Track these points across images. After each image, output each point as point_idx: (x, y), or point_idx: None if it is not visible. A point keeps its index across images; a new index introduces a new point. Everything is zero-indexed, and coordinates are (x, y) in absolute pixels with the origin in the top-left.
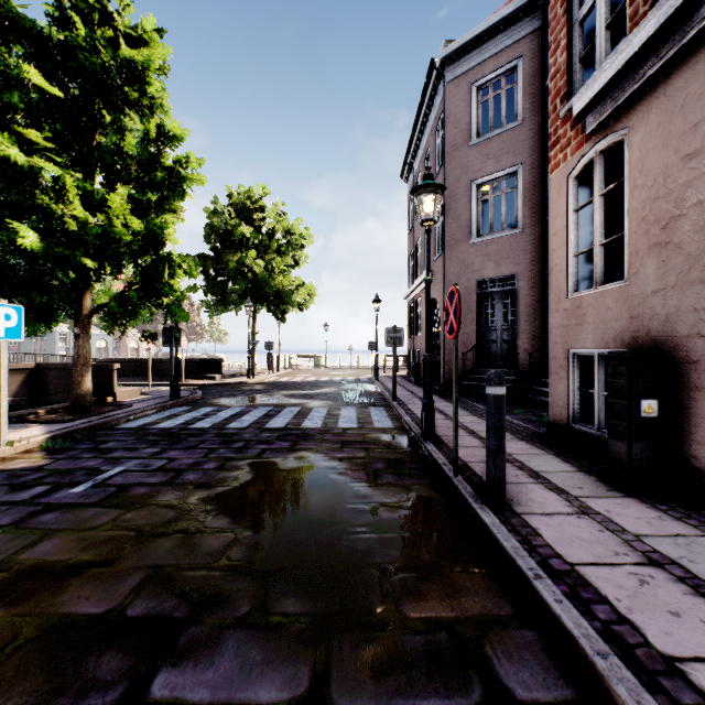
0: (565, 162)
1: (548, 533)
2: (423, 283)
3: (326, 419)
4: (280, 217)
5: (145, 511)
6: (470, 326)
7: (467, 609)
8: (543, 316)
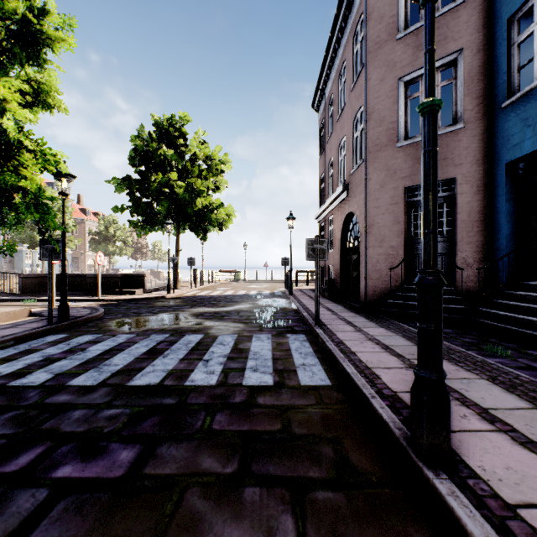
0: None
1: None
2: (337, 199)
3: (229, 361)
4: (202, 145)
5: None
6: (397, 239)
7: None
8: (494, 224)
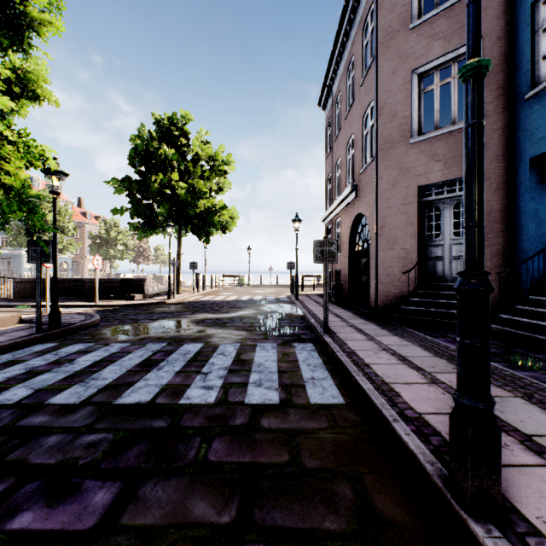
0: None
1: None
2: (345, 200)
3: (230, 374)
4: (204, 145)
5: None
6: (410, 241)
7: None
8: (517, 225)
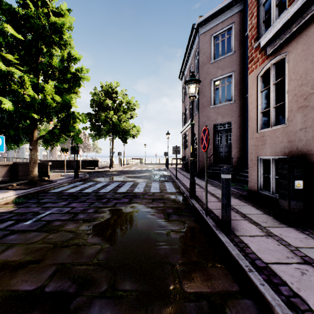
0: (256, 69)
1: (253, 246)
2: (189, 126)
3: (145, 188)
4: (124, 96)
5: (59, 234)
6: (210, 145)
7: (216, 287)
8: (244, 141)
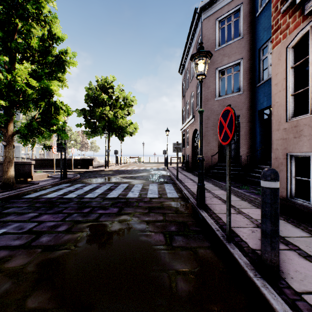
0: (285, 39)
1: None
2: (190, 122)
3: (141, 191)
4: (121, 91)
5: None
6: (215, 142)
7: None
8: (254, 136)
